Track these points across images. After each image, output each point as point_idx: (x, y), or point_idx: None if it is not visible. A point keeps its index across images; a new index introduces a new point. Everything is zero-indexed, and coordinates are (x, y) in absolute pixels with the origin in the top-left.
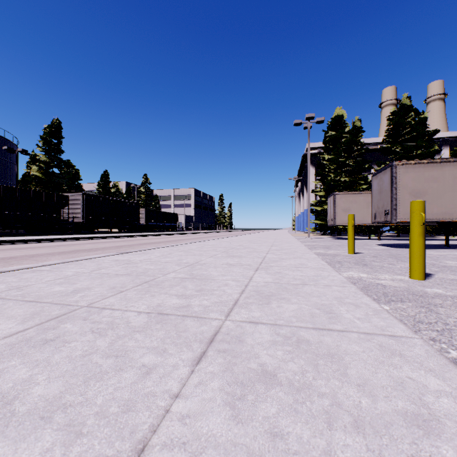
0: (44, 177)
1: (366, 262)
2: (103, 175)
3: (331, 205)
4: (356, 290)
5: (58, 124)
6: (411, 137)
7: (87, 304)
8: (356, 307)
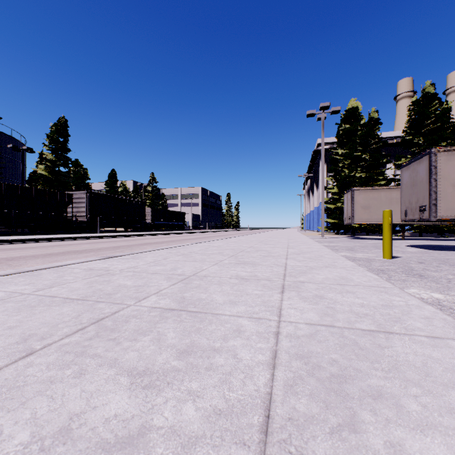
0: (50, 176)
1: (419, 271)
2: (111, 174)
3: (348, 202)
4: None
5: (64, 122)
6: (435, 128)
7: None
8: None
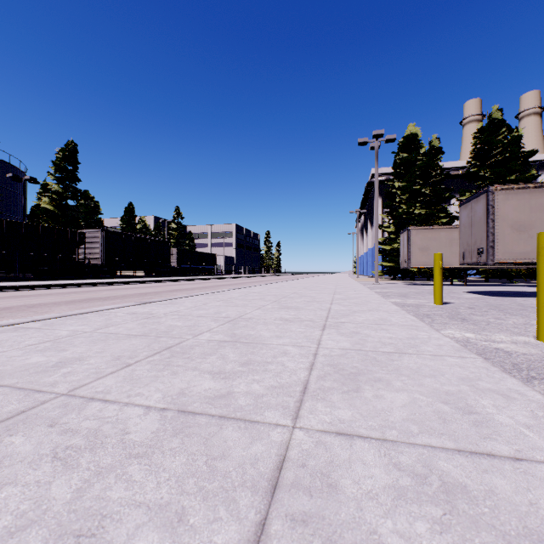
0: (57, 210)
1: (464, 316)
2: (128, 208)
3: (405, 243)
4: (486, 365)
5: (73, 147)
6: (503, 159)
7: (68, 390)
8: (507, 399)
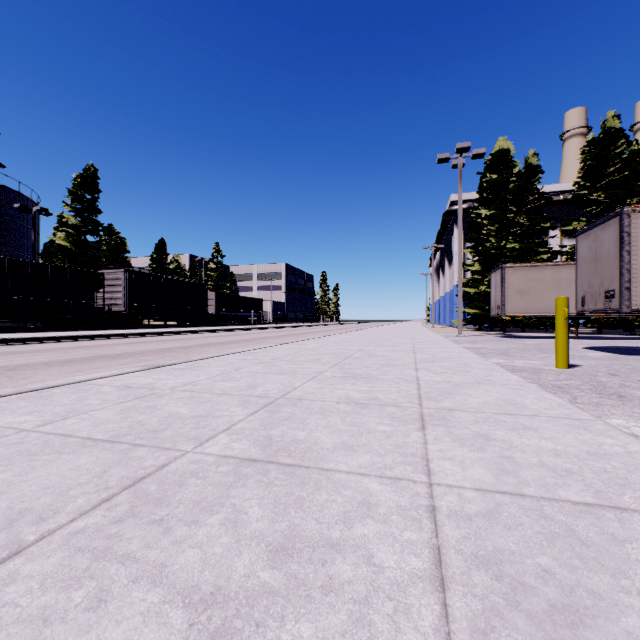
0: (74, 248)
1: (615, 389)
2: (159, 245)
3: (497, 284)
4: None
5: (93, 173)
6: (621, 178)
7: None
8: None
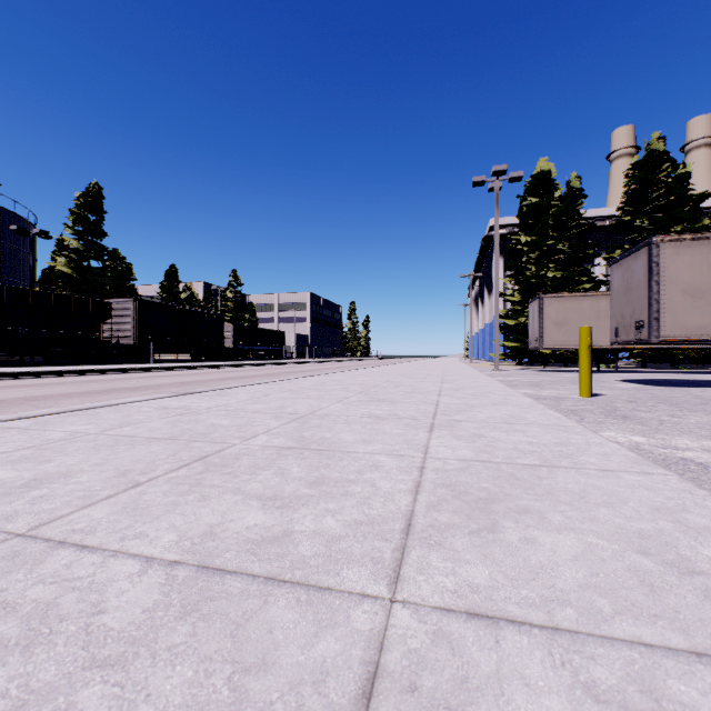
0: (76, 274)
1: (624, 412)
2: (169, 272)
3: (535, 315)
4: (687, 486)
5: (97, 191)
6: (666, 204)
7: (28, 527)
8: None
